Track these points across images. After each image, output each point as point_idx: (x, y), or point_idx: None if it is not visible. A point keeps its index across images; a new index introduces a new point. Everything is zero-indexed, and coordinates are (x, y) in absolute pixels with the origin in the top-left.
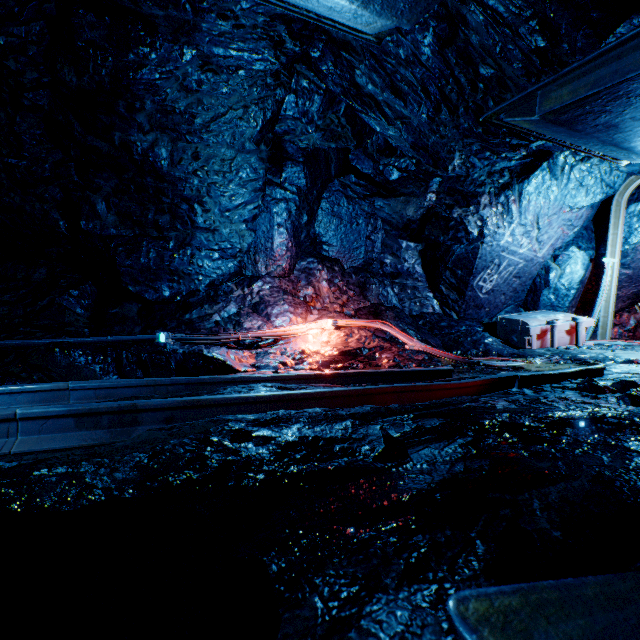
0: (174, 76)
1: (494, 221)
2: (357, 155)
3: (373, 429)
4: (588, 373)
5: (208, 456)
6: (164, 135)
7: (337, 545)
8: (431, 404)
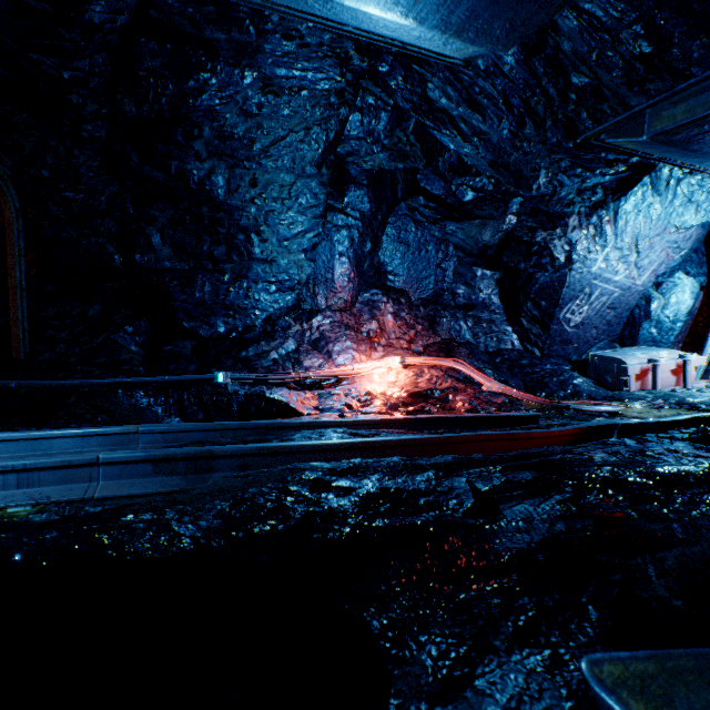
0: (234, 100)
1: (584, 245)
2: (426, 175)
3: (459, 482)
4: (701, 421)
5: (290, 506)
6: (221, 162)
7: (438, 604)
8: (519, 455)
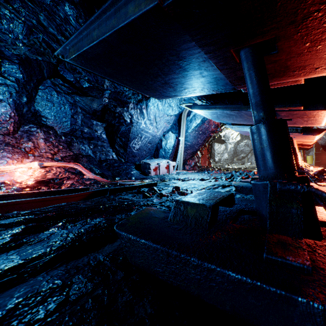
0: None
1: (136, 116)
2: (63, 68)
3: None
4: (149, 185)
5: None
6: None
7: None
8: (42, 208)
